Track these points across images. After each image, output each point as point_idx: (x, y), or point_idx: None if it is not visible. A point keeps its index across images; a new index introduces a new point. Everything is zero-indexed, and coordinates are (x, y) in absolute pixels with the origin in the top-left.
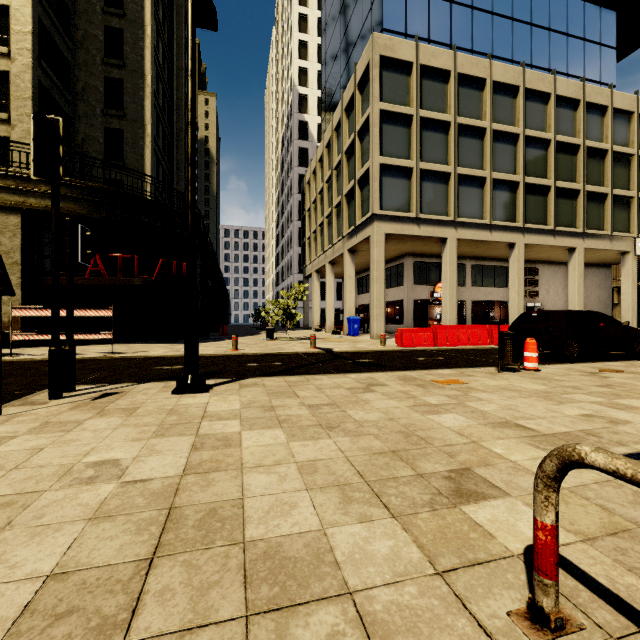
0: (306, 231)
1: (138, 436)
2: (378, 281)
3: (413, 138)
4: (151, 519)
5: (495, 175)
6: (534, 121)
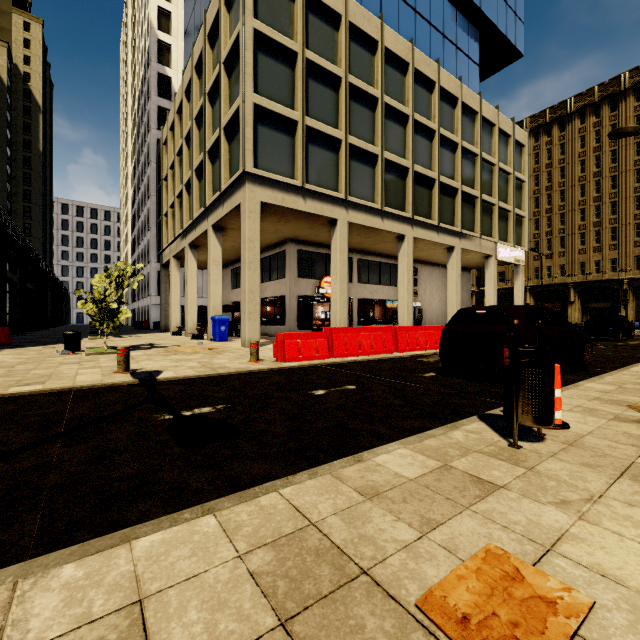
0: (163, 205)
1: None
2: (251, 266)
3: (298, 83)
4: None
5: (387, 155)
6: (421, 107)
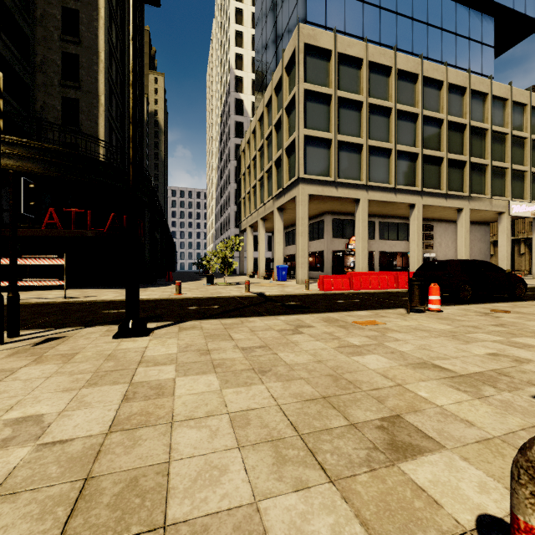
0: (241, 192)
1: (70, 386)
2: (303, 235)
3: (332, 114)
4: (60, 496)
5: (399, 147)
6: (430, 103)
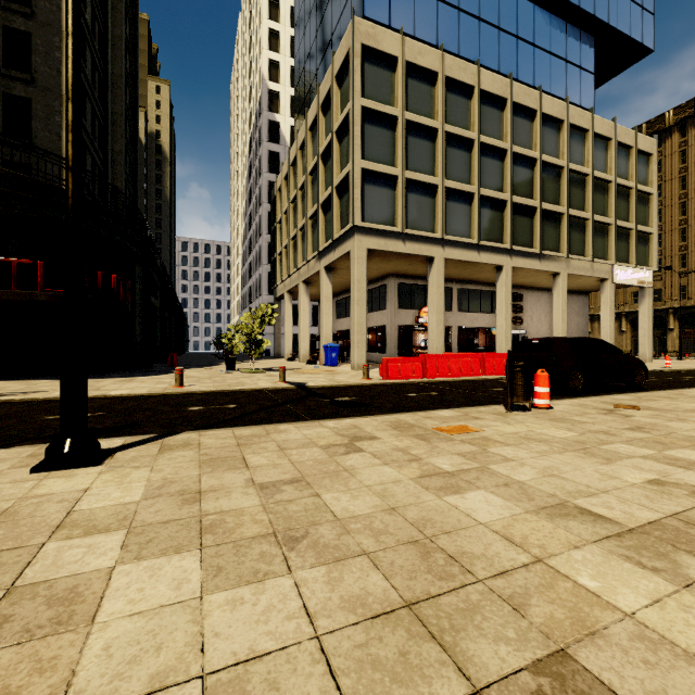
0: (277, 245)
1: None
2: (359, 303)
3: (398, 143)
4: None
5: (483, 191)
6: (521, 138)
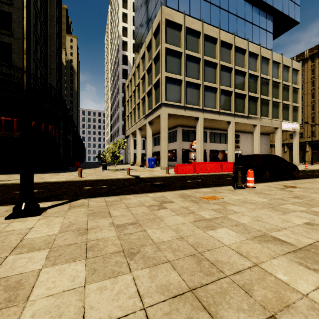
0: (126, 112)
1: None
2: (164, 138)
3: (182, 64)
4: None
5: (221, 87)
6: (239, 62)
